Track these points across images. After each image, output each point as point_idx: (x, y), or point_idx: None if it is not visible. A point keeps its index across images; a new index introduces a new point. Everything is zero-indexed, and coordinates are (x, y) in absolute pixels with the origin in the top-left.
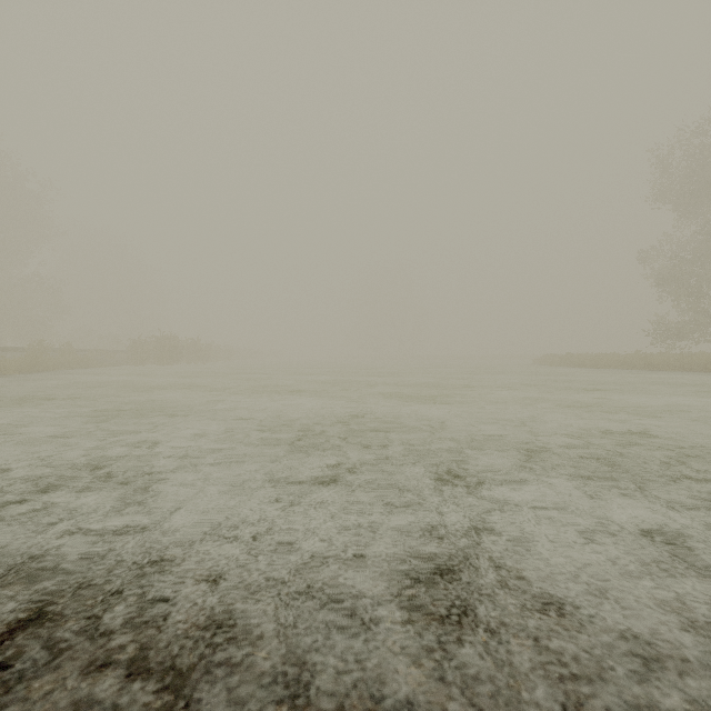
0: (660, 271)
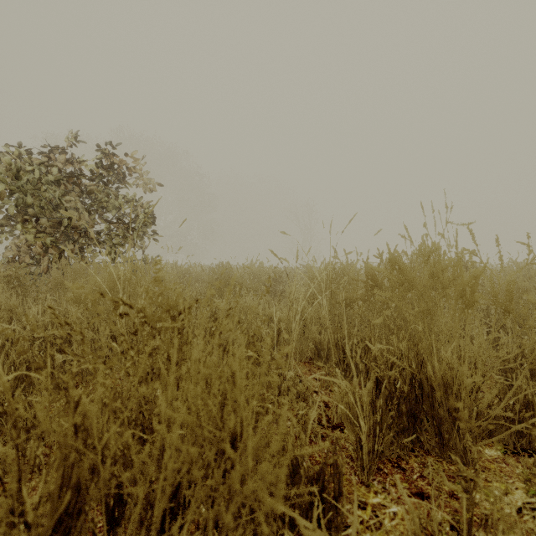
0: None
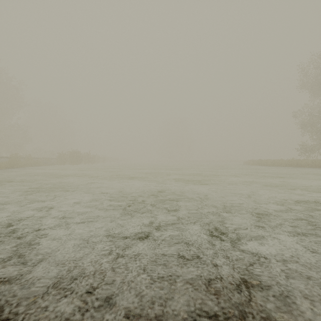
0: (303, 121)
